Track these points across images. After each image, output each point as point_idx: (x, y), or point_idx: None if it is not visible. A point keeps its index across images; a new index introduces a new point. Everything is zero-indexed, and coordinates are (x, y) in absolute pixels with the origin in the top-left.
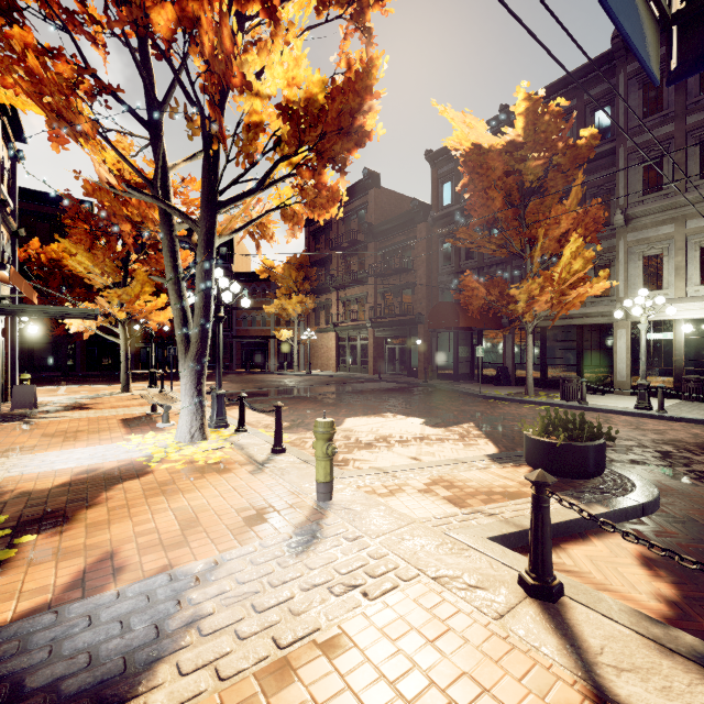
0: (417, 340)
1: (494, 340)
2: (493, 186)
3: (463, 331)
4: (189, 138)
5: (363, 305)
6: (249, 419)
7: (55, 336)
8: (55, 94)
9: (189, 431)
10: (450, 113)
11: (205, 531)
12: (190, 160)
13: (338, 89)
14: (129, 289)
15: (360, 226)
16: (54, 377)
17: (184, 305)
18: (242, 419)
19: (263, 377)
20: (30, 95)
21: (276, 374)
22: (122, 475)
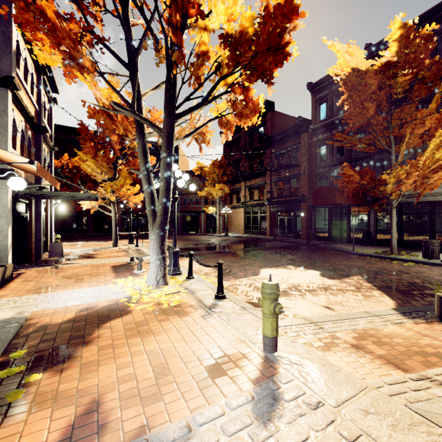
0: (301, 213)
1: (360, 213)
2: (368, 99)
3: (335, 207)
4: (157, 65)
5: (262, 190)
6: (193, 268)
7: (77, 211)
8: (66, 38)
9: (156, 278)
10: (336, 46)
11: (174, 380)
12: (156, 89)
13: (269, 15)
14: (117, 182)
15: (260, 137)
16: (76, 236)
17: (152, 189)
18: (191, 270)
19: (197, 237)
20: (48, 38)
21: (205, 235)
22: (110, 314)
